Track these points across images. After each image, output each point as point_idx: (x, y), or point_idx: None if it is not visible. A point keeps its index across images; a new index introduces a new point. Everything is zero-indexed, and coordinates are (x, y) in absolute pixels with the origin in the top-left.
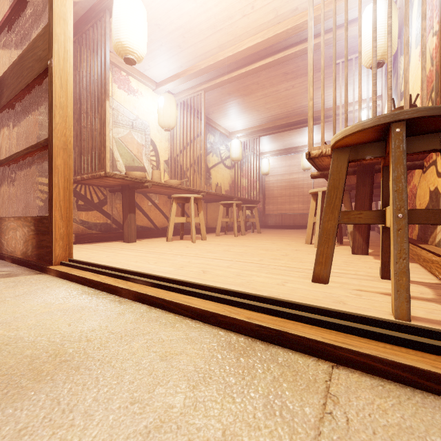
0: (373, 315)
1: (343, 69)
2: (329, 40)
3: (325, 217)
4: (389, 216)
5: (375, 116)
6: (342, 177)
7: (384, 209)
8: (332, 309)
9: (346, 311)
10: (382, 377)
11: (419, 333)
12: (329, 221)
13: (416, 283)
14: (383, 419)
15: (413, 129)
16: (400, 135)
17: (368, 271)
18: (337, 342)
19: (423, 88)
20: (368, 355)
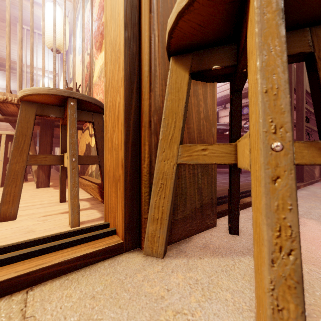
0: (57, 231)
1: (28, 36)
2: (13, 1)
3: (13, 159)
4: (67, 160)
5: (55, 86)
6: (31, 126)
7: (63, 155)
8: (24, 241)
9: (38, 237)
10: (67, 273)
11: (86, 231)
12: (18, 163)
13: (81, 200)
14: (70, 303)
15: (80, 106)
16: (73, 107)
17: (51, 199)
18: (32, 267)
19: (83, 82)
20: (58, 263)
